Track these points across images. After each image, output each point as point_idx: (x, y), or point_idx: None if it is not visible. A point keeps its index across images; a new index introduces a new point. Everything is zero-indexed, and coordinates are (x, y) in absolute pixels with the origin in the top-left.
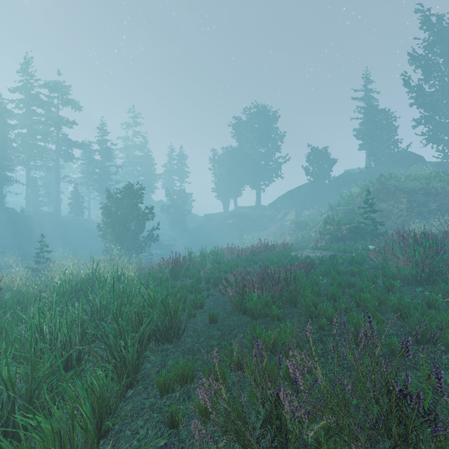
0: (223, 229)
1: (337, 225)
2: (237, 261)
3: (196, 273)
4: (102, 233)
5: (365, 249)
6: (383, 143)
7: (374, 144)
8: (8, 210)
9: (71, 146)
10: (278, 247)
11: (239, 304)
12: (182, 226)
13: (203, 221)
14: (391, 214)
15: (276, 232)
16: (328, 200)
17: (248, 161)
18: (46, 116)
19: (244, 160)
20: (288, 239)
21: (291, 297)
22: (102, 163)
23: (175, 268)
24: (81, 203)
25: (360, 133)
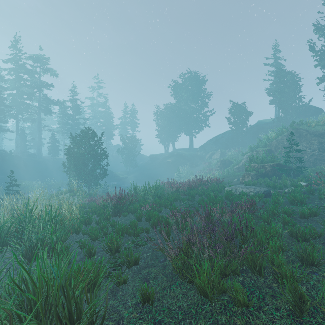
0: (164, 165)
1: (261, 163)
2: (176, 195)
3: (138, 209)
4: (67, 170)
5: (298, 185)
6: (290, 98)
7: (283, 99)
8: (1, 151)
9: (50, 104)
10: (211, 181)
11: (183, 264)
12: (133, 164)
13: (149, 160)
14: (304, 153)
15: (205, 168)
16: (246, 143)
17: (183, 114)
18: (31, 81)
19: (180, 113)
20: (216, 174)
21: (253, 260)
22: (73, 116)
23: (117, 204)
24: (57, 146)
25: (271, 91)
